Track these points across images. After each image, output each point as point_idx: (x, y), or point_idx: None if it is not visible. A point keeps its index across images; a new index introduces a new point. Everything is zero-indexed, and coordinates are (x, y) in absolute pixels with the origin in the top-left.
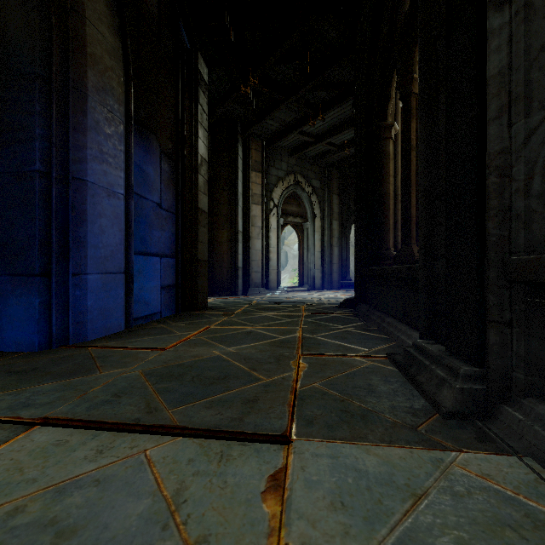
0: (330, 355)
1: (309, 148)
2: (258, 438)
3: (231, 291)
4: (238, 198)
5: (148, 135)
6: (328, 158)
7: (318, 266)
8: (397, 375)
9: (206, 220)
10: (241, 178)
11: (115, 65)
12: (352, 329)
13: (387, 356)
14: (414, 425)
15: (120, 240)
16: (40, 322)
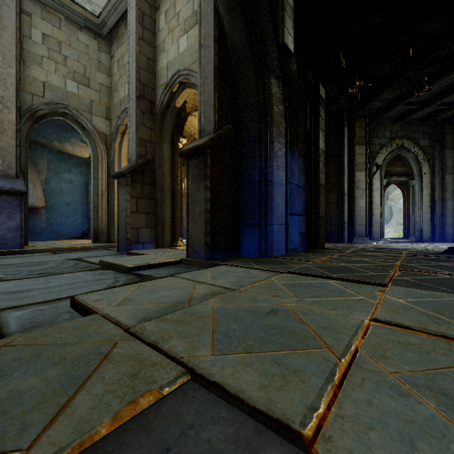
0: (419, 271)
1: (414, 114)
2: (372, 284)
3: (338, 239)
4: (344, 169)
5: (293, 148)
6: (438, 117)
7: (427, 220)
8: None
9: (323, 190)
10: (346, 152)
11: (282, 120)
12: (445, 264)
13: None
14: None
15: (284, 208)
16: (258, 245)
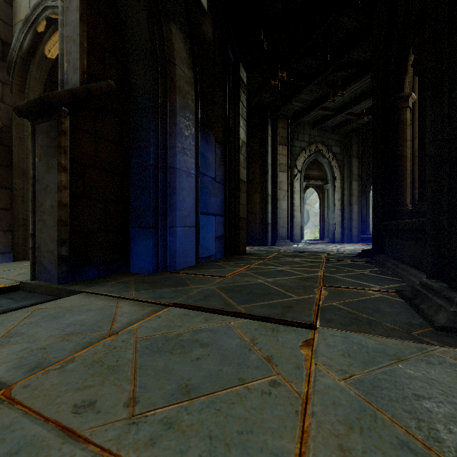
0: (346, 288)
1: (329, 120)
2: (295, 324)
3: (262, 242)
4: (268, 168)
5: (208, 131)
6: (347, 127)
7: (338, 222)
8: (402, 304)
9: (245, 188)
10: (270, 152)
11: (190, 90)
12: (367, 272)
13: (396, 291)
14: (409, 331)
15: (193, 205)
16: (153, 256)
